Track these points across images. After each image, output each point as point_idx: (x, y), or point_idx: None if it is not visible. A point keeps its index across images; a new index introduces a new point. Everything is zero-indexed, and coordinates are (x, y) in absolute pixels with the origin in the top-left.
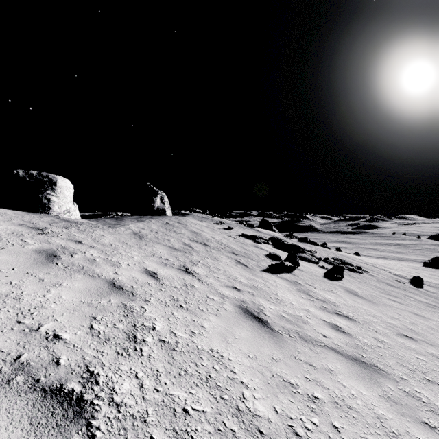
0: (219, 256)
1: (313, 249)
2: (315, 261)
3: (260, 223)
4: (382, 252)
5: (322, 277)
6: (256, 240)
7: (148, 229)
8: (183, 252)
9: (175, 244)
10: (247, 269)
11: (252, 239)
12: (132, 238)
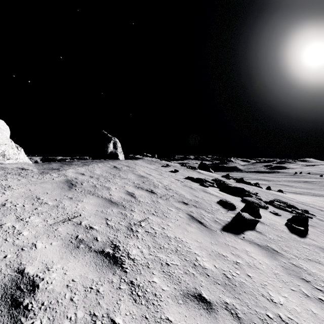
0: (167, 208)
1: (252, 189)
2: (265, 206)
3: (199, 166)
4: (296, 188)
5: (288, 232)
6: (202, 183)
7: (88, 174)
8: (121, 206)
9: (115, 194)
10: (204, 231)
11: (198, 181)
12: (57, 188)
